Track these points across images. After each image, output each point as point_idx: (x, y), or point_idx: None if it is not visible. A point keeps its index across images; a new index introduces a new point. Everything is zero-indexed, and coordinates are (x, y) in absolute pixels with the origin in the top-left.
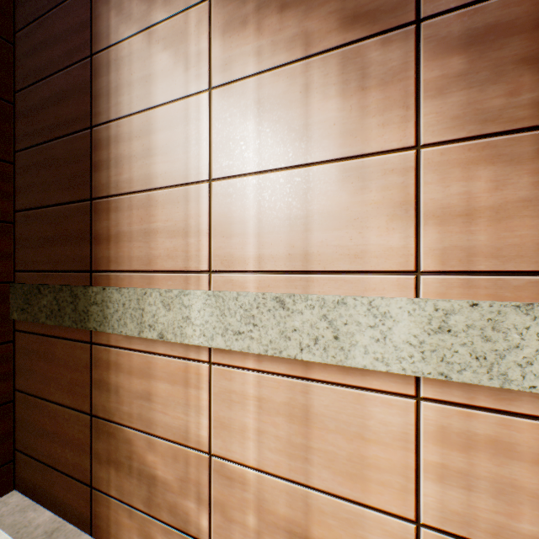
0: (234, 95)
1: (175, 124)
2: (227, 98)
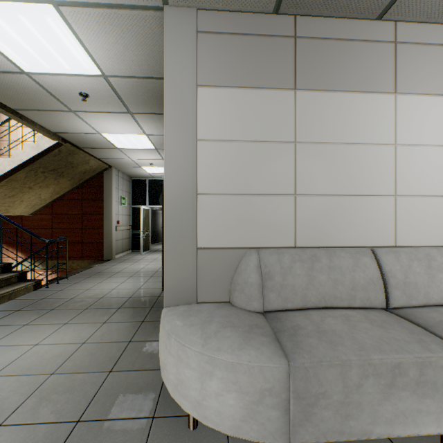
0: (27, 129)
1: (15, 131)
2: (26, 129)
